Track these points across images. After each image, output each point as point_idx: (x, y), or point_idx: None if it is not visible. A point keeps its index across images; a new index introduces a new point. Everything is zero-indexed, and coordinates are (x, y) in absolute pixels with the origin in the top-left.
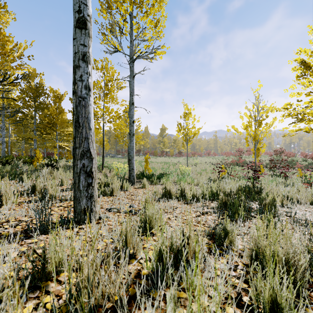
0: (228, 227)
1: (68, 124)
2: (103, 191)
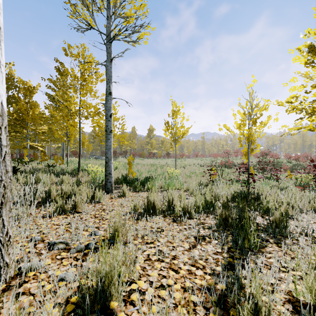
0: (258, 298)
1: (41, 121)
2: (61, 207)
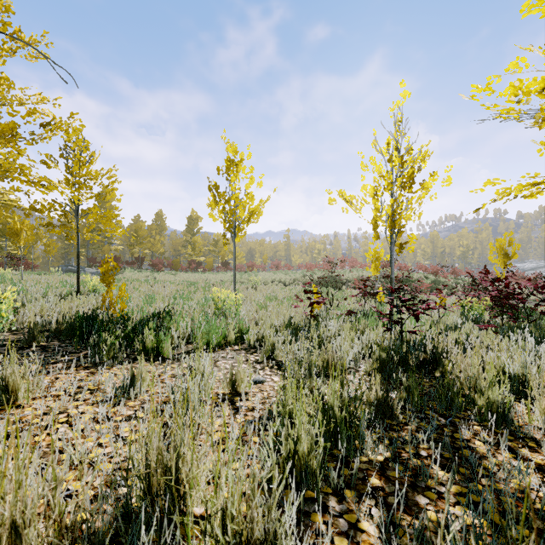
0: None
1: None
2: None
